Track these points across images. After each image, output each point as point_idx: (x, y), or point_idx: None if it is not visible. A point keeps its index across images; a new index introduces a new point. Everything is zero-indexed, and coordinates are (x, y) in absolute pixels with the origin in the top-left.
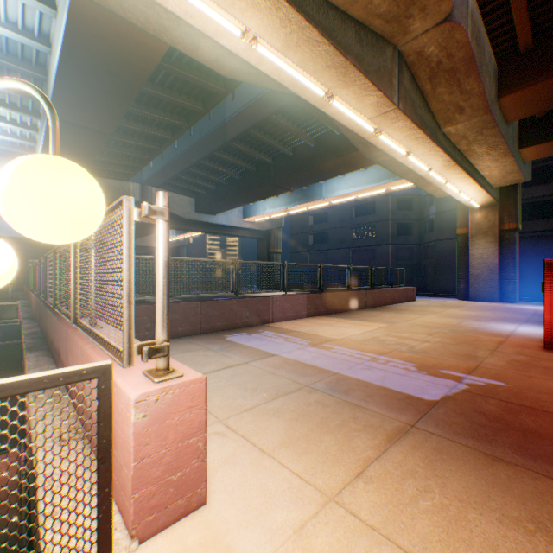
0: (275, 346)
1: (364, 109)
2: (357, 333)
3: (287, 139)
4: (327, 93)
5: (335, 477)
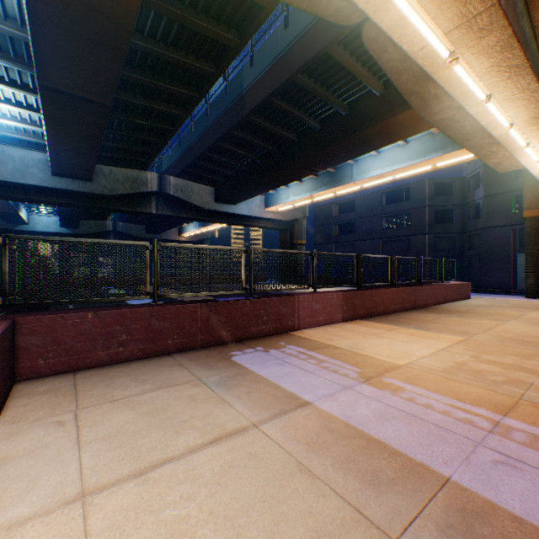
0: (304, 378)
1: (441, 11)
2: (425, 353)
3: (314, 108)
4: None
5: None
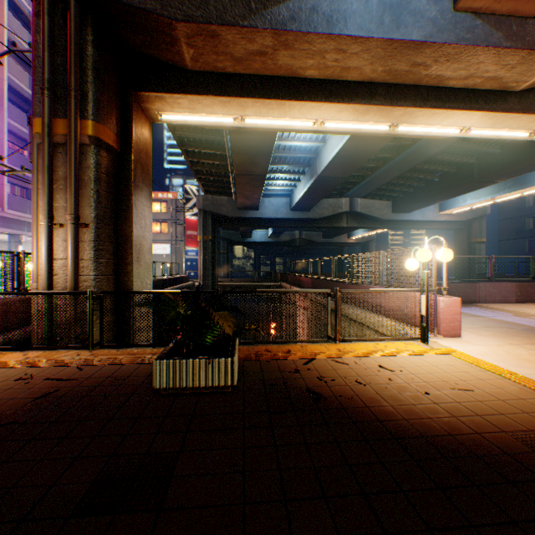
0: (482, 313)
1: None
2: None
3: (492, 141)
4: (530, 133)
5: (516, 342)
